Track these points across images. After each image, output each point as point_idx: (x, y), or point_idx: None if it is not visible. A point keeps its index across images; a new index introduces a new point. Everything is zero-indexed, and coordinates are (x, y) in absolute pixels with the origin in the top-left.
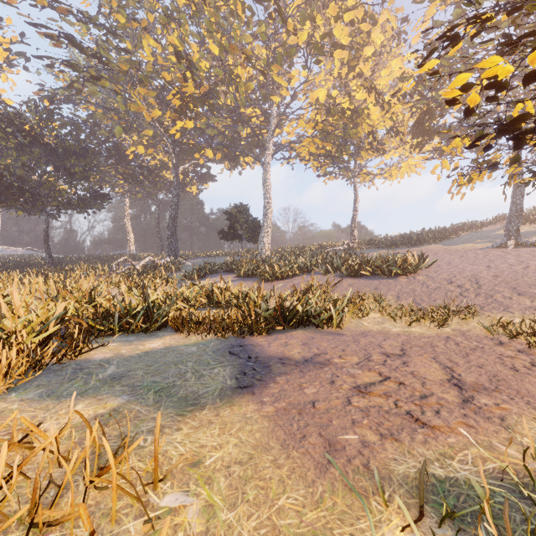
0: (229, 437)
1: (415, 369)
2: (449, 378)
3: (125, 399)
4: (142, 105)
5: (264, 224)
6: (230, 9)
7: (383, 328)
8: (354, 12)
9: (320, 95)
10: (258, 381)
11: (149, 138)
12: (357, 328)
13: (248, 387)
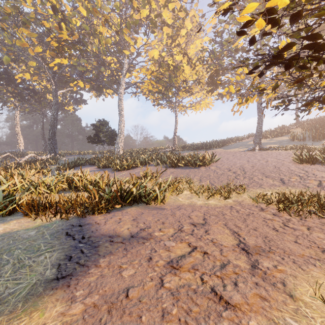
0: None
1: (214, 236)
2: (238, 243)
3: None
4: (26, 42)
5: (119, 133)
6: None
7: (192, 202)
8: (175, 4)
9: (154, 54)
10: (80, 267)
11: (35, 69)
12: (174, 203)
13: (66, 277)
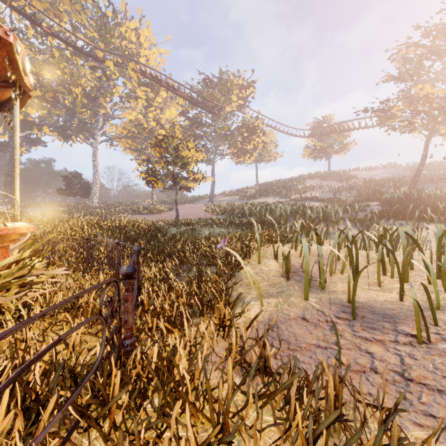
0: None
1: None
2: None
3: None
4: None
5: (94, 187)
6: (70, 52)
7: None
8: (146, 89)
9: (130, 118)
10: None
11: None
12: None
13: None
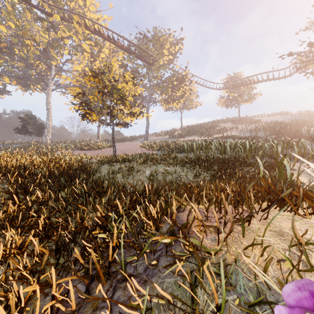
0: None
1: None
2: None
3: None
4: None
5: (46, 127)
6: (23, 8)
7: None
8: (90, 42)
9: (78, 69)
10: None
11: None
12: None
13: None
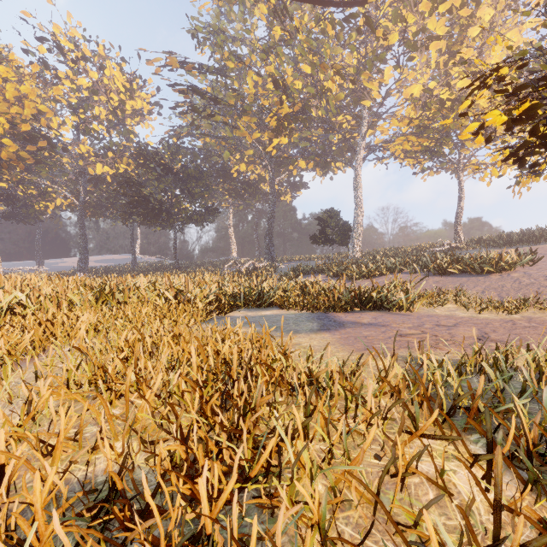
0: (314, 341)
1: (454, 332)
2: (477, 336)
3: (258, 328)
4: (245, 131)
5: (354, 227)
6: (321, 29)
7: (452, 314)
8: (450, 2)
9: (414, 92)
10: (334, 329)
11: (249, 156)
12: (426, 313)
13: (327, 330)
